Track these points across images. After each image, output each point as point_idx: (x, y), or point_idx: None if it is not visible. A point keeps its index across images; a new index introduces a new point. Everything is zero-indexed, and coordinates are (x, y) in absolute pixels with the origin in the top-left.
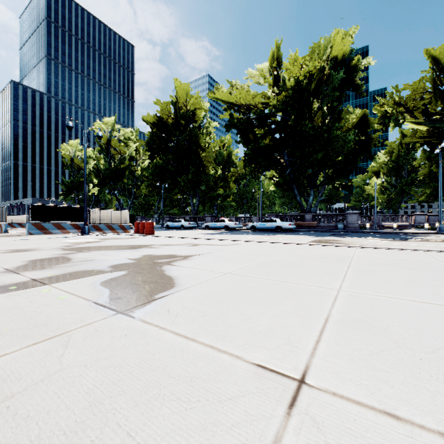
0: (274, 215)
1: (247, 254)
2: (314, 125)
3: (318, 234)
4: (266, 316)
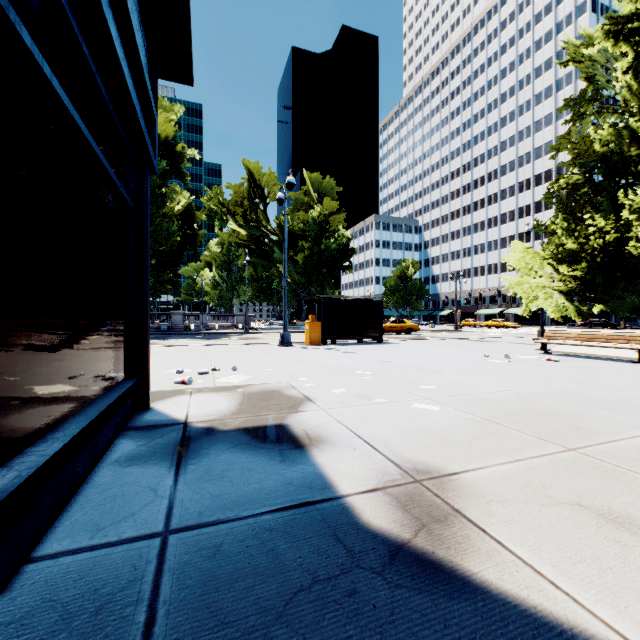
0: None
1: None
2: None
3: None
4: None
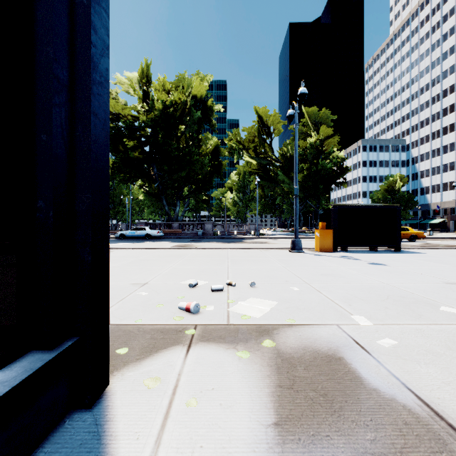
0: (144, 223)
1: (122, 257)
2: (179, 147)
3: (181, 240)
4: (136, 276)
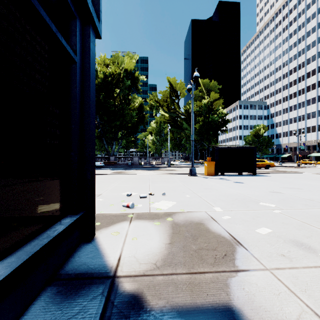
0: None
1: None
2: (115, 104)
3: (117, 168)
4: None
